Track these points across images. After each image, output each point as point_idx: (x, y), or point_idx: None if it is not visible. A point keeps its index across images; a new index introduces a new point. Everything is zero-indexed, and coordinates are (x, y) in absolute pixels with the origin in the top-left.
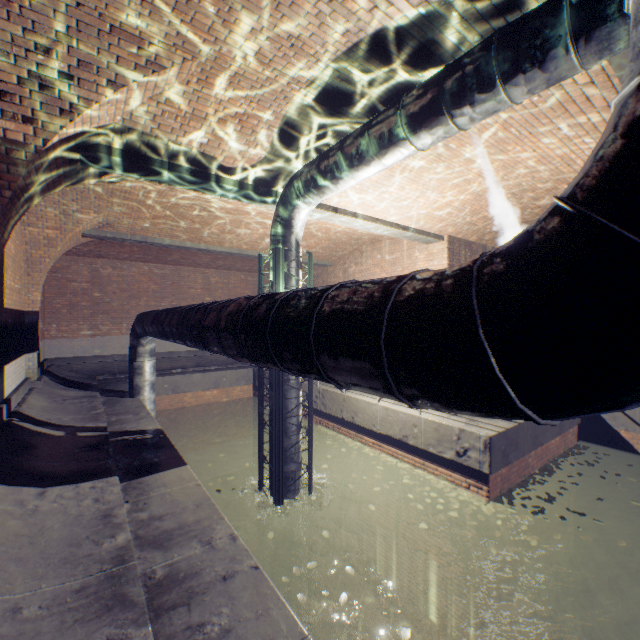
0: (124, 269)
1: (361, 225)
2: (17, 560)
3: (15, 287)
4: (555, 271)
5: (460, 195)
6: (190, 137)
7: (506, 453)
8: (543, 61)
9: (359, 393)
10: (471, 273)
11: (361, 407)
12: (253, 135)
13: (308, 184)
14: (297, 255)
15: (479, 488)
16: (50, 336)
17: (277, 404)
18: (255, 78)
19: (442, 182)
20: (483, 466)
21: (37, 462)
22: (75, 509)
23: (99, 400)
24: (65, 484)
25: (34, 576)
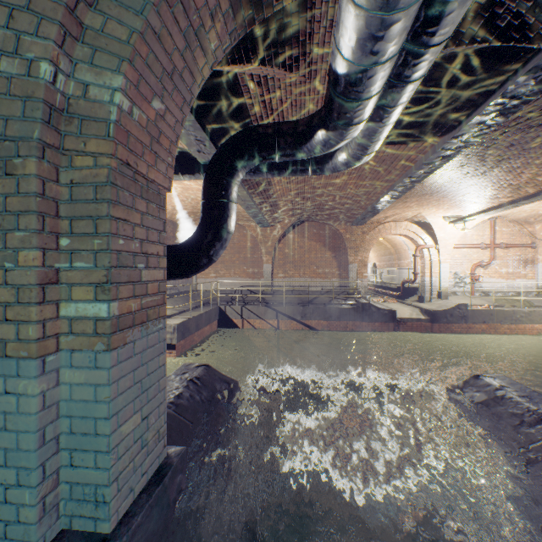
0: None
1: None
2: None
3: None
4: (189, 249)
5: None
6: None
7: (184, 333)
8: (194, 175)
9: None
10: (175, 248)
11: None
12: None
13: None
14: None
15: (171, 353)
16: None
17: None
18: None
19: None
20: (173, 340)
21: None
22: None
23: None
24: None
25: None
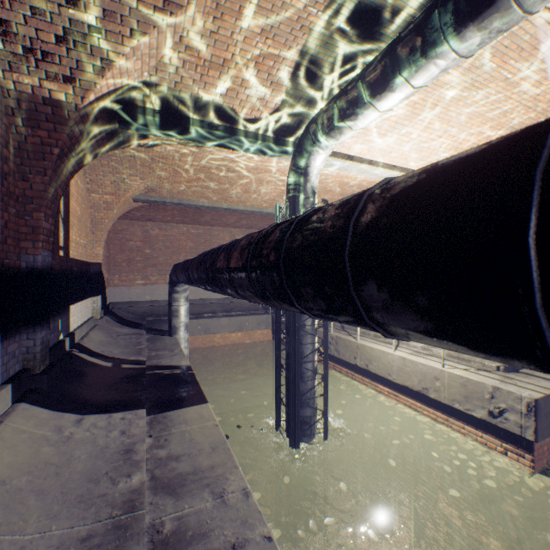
0: (168, 230)
1: (376, 173)
2: (38, 492)
3: (81, 242)
4: None
5: (491, 131)
6: (210, 88)
7: None
8: None
9: (373, 341)
10: None
11: (375, 355)
12: (269, 79)
13: (324, 126)
14: (312, 203)
15: (520, 456)
16: (114, 284)
17: (293, 349)
18: (270, 6)
19: (471, 116)
20: (526, 432)
21: (83, 389)
22: (103, 440)
23: (144, 337)
24: (100, 413)
25: (48, 514)
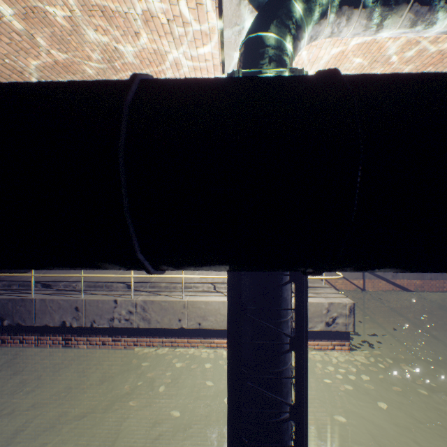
0: None
1: None
2: None
3: None
4: None
5: None
6: None
7: None
8: None
9: (195, 294)
10: None
11: (213, 309)
12: None
13: None
14: None
15: (343, 345)
16: None
17: (304, 350)
18: None
19: None
20: (349, 327)
21: None
22: None
23: None
24: None
25: None
